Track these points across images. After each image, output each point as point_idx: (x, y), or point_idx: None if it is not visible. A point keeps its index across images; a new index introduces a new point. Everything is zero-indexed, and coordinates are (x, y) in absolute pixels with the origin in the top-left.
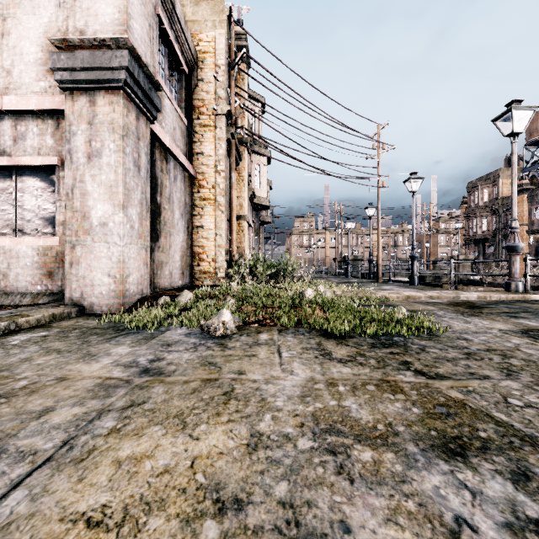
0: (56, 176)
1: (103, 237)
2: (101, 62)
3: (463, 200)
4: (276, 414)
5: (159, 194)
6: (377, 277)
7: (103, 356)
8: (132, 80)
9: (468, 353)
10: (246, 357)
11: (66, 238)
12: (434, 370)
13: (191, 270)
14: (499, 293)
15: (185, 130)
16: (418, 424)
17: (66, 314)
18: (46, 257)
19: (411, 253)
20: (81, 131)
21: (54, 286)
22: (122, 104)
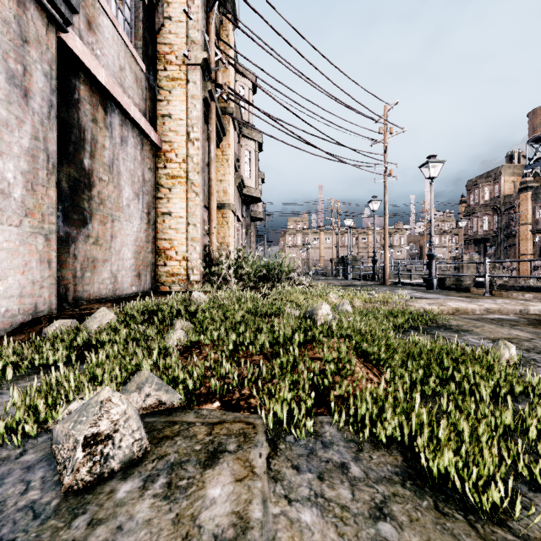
0: None
1: None
2: None
3: (462, 198)
4: None
5: (88, 154)
6: (384, 279)
7: None
8: None
9: None
10: None
11: None
12: None
13: (154, 272)
14: None
15: (143, 79)
16: None
17: None
18: None
19: (429, 250)
20: None
21: None
22: None
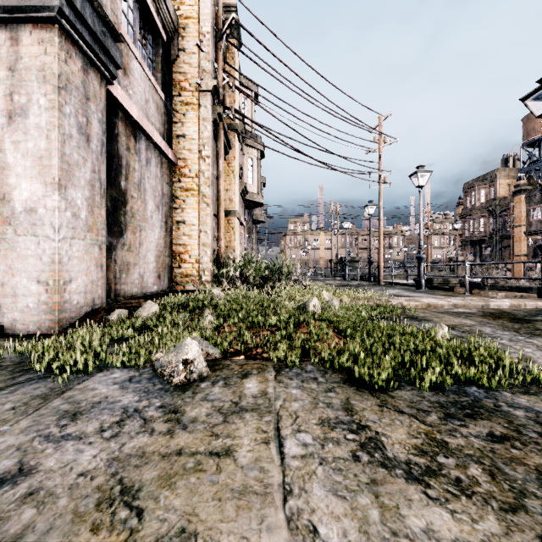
0: None
1: (29, 227)
2: None
3: (459, 200)
4: None
5: (124, 177)
6: (379, 280)
7: None
8: (73, 12)
9: None
10: (210, 460)
11: None
12: None
13: (171, 273)
14: (535, 300)
15: (162, 106)
16: None
17: None
18: None
19: (418, 253)
20: None
21: None
22: (57, 44)
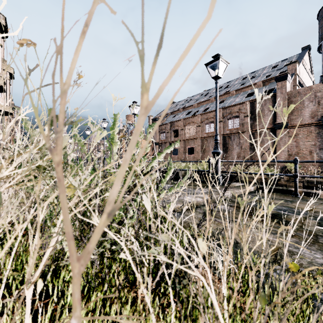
0: None
1: None
2: None
3: None
4: None
5: None
6: None
7: None
8: None
9: None
10: None
11: None
12: None
13: None
14: None
15: None
16: None
17: None
18: None
19: None
20: None
21: None
22: None
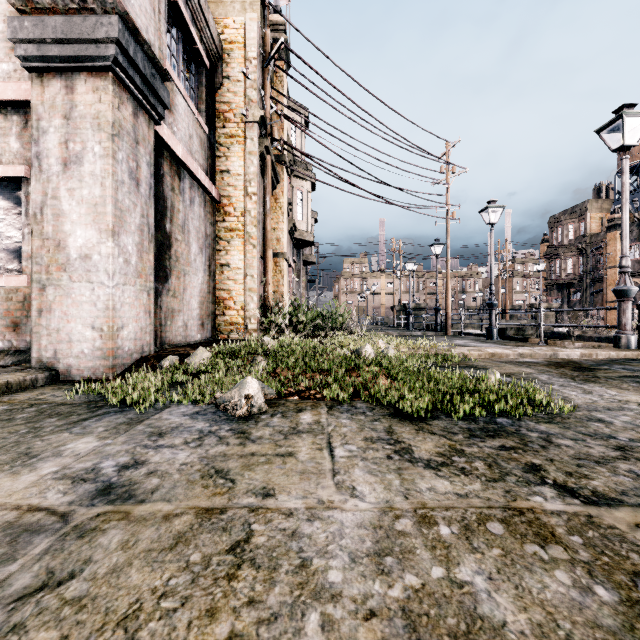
0: (24, 192)
1: (84, 274)
2: (81, 32)
3: (544, 237)
4: (330, 612)
5: (169, 220)
6: (446, 329)
7: (47, 458)
8: (126, 59)
9: (620, 447)
10: (278, 458)
11: (32, 276)
12: (588, 485)
13: (214, 321)
14: (608, 350)
15: (206, 140)
16: (629, 639)
17: (28, 382)
18: (10, 302)
19: (489, 299)
20: (54, 128)
21: (20, 342)
22: (111, 92)
